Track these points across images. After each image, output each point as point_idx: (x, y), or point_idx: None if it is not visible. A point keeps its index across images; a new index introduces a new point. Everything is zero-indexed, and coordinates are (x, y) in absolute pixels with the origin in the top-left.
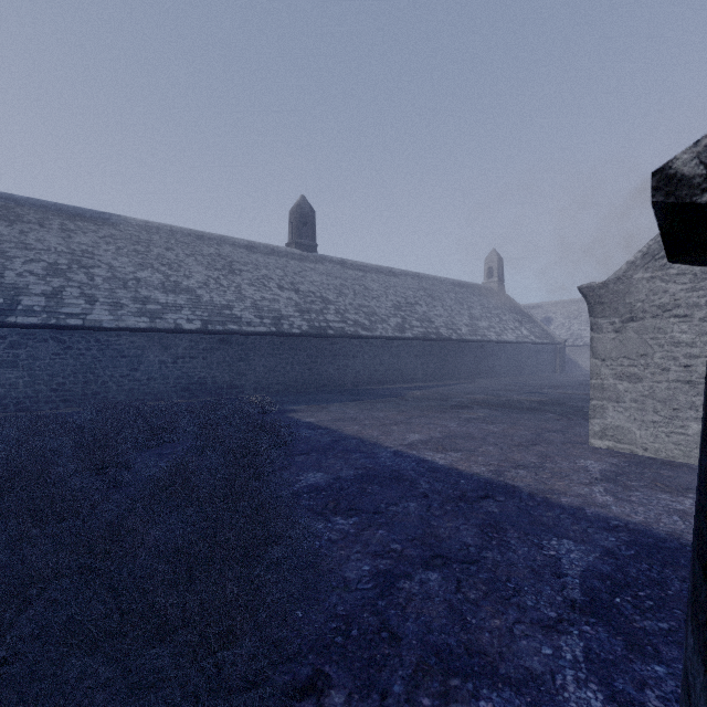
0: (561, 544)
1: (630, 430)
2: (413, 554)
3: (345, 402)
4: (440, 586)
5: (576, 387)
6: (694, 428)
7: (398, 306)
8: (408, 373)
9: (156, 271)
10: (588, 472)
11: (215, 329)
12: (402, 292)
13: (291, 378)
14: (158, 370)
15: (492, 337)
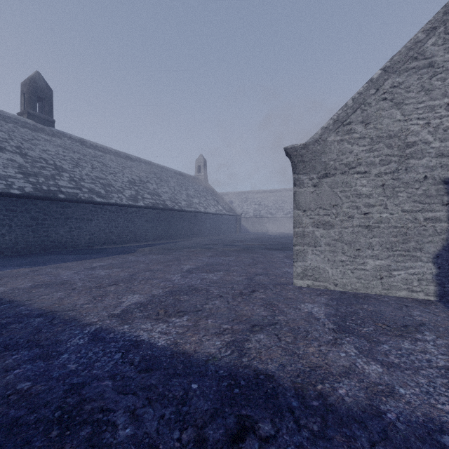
0: None
1: (324, 269)
2: None
3: (67, 262)
4: None
5: (252, 240)
6: (371, 264)
7: (133, 182)
8: (140, 234)
9: None
10: (319, 321)
11: None
12: (137, 172)
13: (8, 240)
14: None
15: (201, 209)
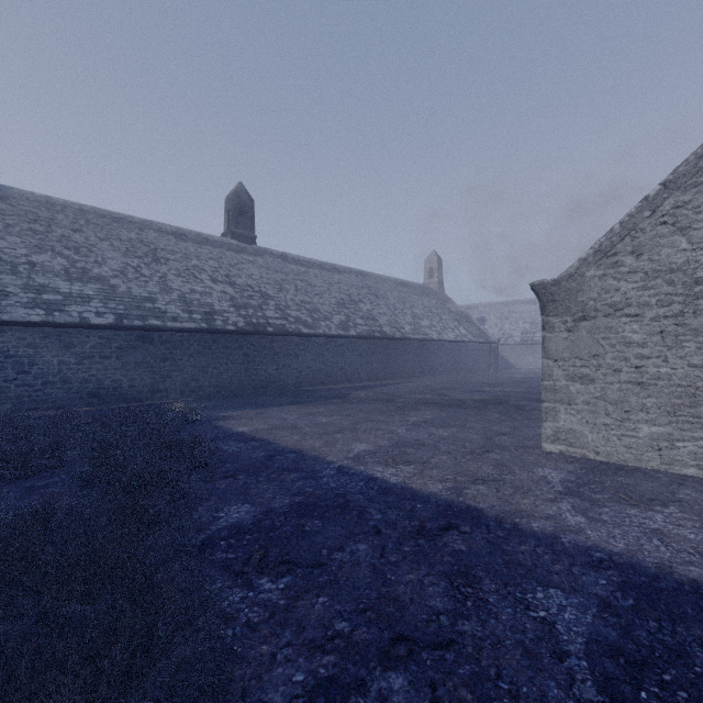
0: (549, 596)
1: (582, 433)
2: (367, 638)
3: (284, 406)
4: (408, 702)
5: (511, 384)
6: (645, 430)
7: (342, 303)
8: (352, 373)
9: (58, 255)
10: (549, 484)
11: (133, 325)
12: (346, 289)
13: (225, 379)
14: (57, 373)
15: (433, 336)
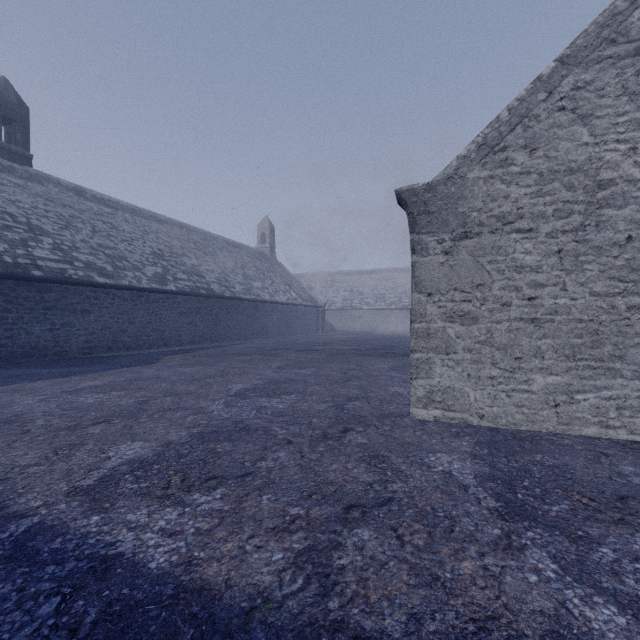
0: None
1: (463, 391)
2: None
3: (37, 381)
4: None
5: (340, 343)
6: (539, 382)
7: (159, 254)
8: (170, 335)
9: None
10: (468, 491)
11: None
12: (167, 240)
13: None
14: None
15: (265, 297)
